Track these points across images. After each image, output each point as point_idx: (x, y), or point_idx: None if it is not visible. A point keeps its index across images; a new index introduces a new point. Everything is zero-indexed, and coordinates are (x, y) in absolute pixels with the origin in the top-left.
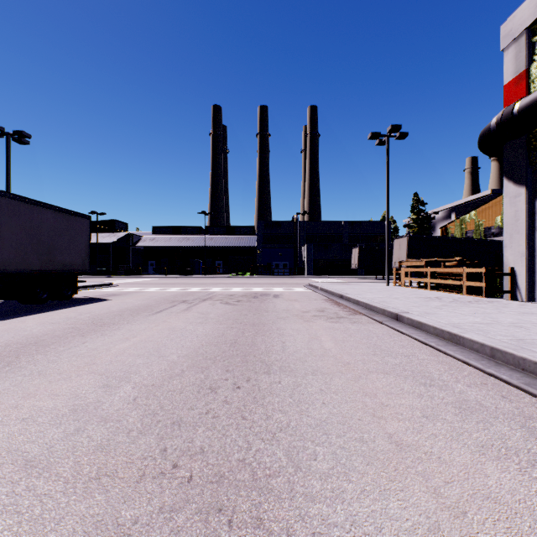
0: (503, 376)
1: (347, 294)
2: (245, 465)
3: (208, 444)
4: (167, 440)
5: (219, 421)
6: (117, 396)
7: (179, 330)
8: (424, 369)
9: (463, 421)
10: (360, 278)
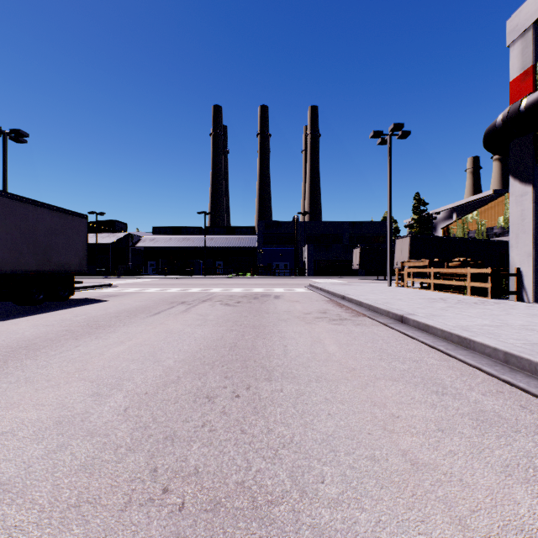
0: (519, 383)
1: (350, 295)
2: (244, 489)
3: (203, 463)
4: (158, 459)
5: (216, 435)
6: (107, 406)
7: (177, 332)
8: (435, 375)
9: (483, 435)
10: (361, 278)
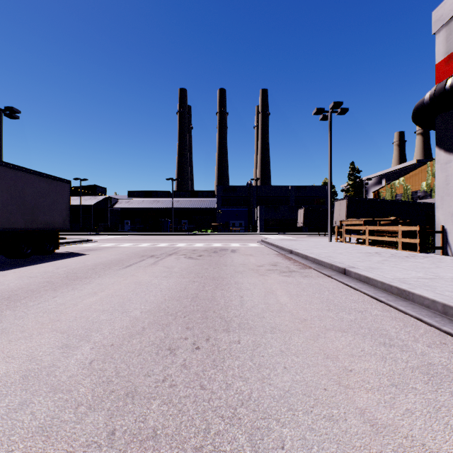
0: None
1: (296, 249)
2: None
3: (162, 424)
4: (117, 419)
5: (176, 392)
6: (74, 359)
7: (145, 284)
8: (380, 326)
9: (436, 392)
10: (305, 234)
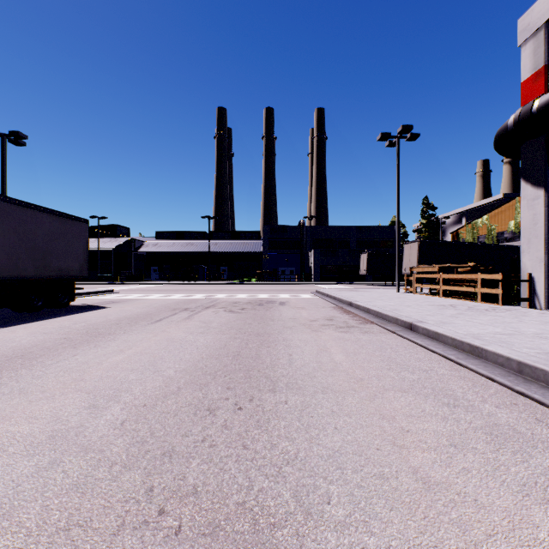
0: (534, 395)
1: (357, 301)
2: (245, 510)
3: (202, 481)
4: (155, 477)
5: (216, 451)
6: (103, 419)
7: (179, 340)
8: (446, 386)
9: (497, 451)
10: (369, 284)
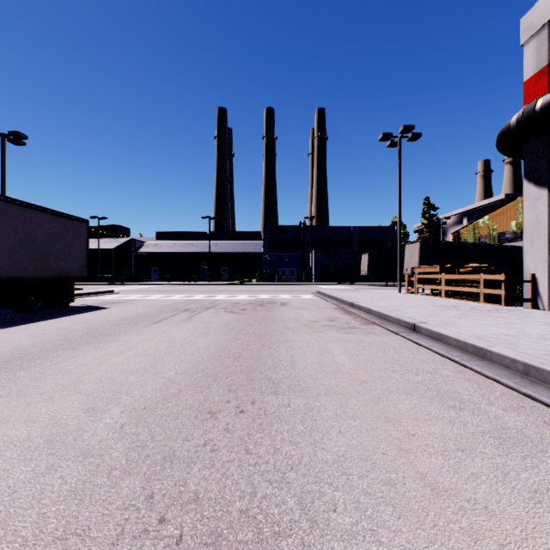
0: (542, 397)
1: (358, 302)
2: (248, 518)
3: (204, 488)
4: (155, 483)
5: (218, 456)
6: (103, 422)
7: (179, 342)
8: (451, 388)
9: (506, 456)
10: (370, 285)
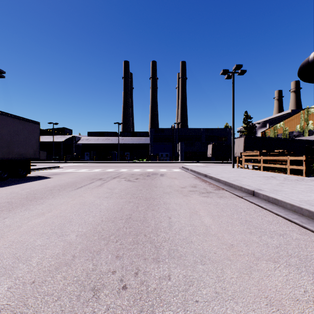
0: None
1: (210, 174)
2: None
3: None
4: None
5: None
6: None
7: (88, 204)
8: (308, 254)
9: None
10: (212, 162)
